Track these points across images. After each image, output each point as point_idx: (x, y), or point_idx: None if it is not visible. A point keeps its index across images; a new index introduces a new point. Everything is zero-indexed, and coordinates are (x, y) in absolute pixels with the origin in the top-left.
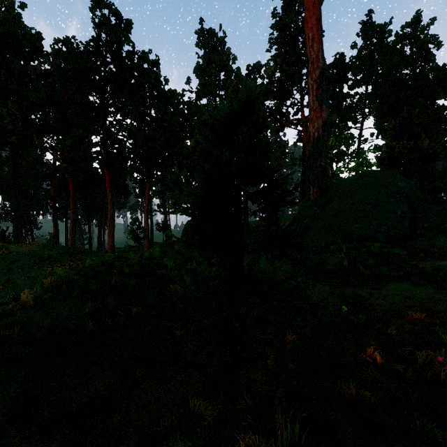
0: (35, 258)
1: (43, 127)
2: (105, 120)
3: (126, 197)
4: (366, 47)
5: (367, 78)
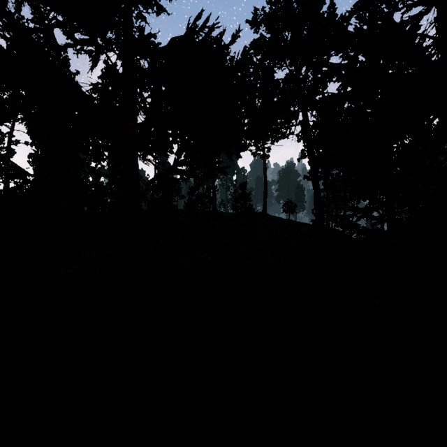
0: None
1: None
2: None
3: None
4: None
5: None
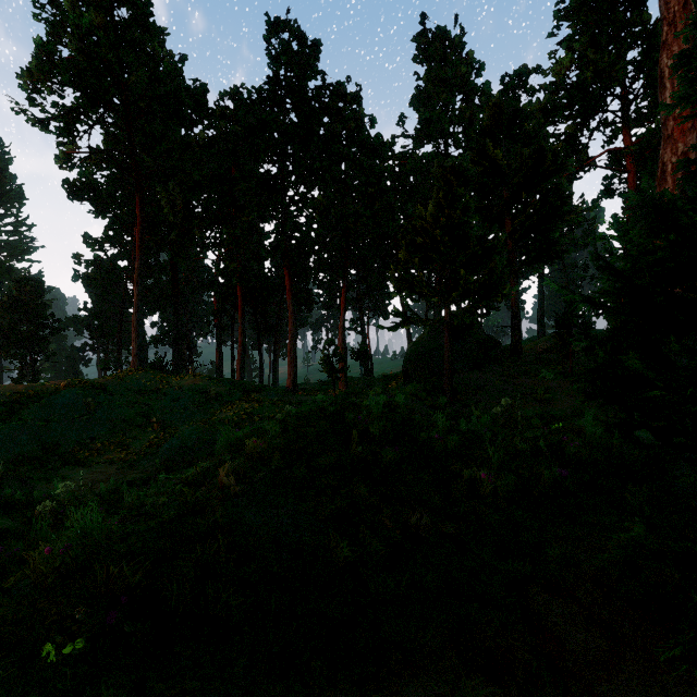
0: (201, 395)
1: (207, 216)
2: (284, 195)
3: (308, 309)
4: None
5: None
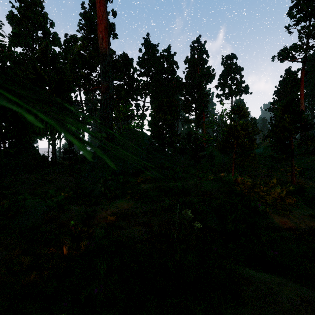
0: None
1: None
2: None
3: None
4: (146, 54)
5: (146, 73)
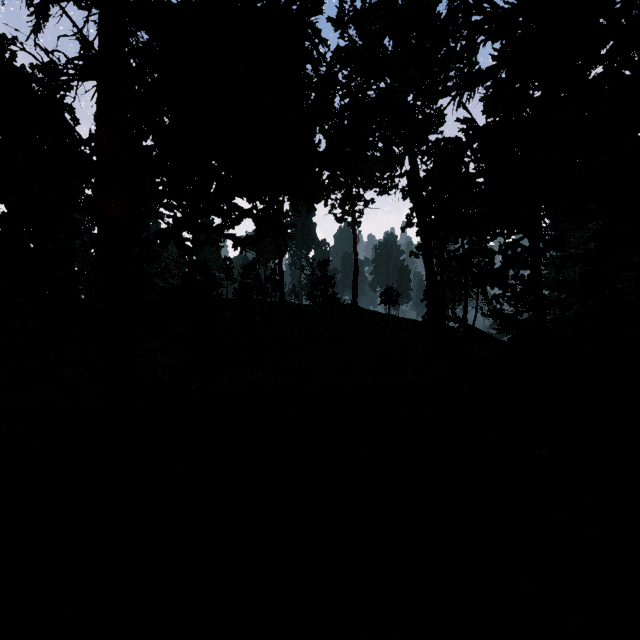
0: None
1: None
2: None
3: None
4: None
5: None
